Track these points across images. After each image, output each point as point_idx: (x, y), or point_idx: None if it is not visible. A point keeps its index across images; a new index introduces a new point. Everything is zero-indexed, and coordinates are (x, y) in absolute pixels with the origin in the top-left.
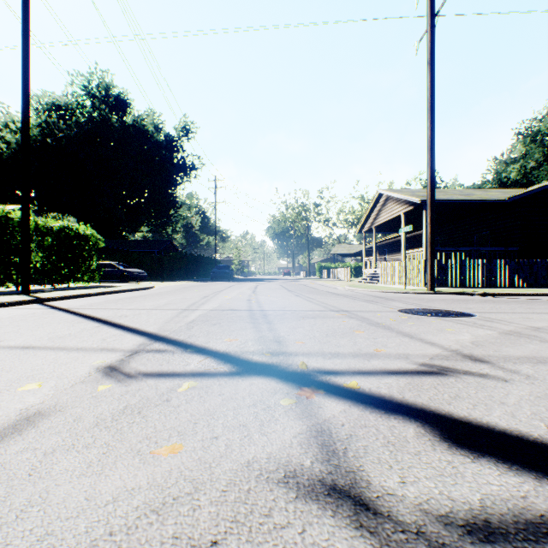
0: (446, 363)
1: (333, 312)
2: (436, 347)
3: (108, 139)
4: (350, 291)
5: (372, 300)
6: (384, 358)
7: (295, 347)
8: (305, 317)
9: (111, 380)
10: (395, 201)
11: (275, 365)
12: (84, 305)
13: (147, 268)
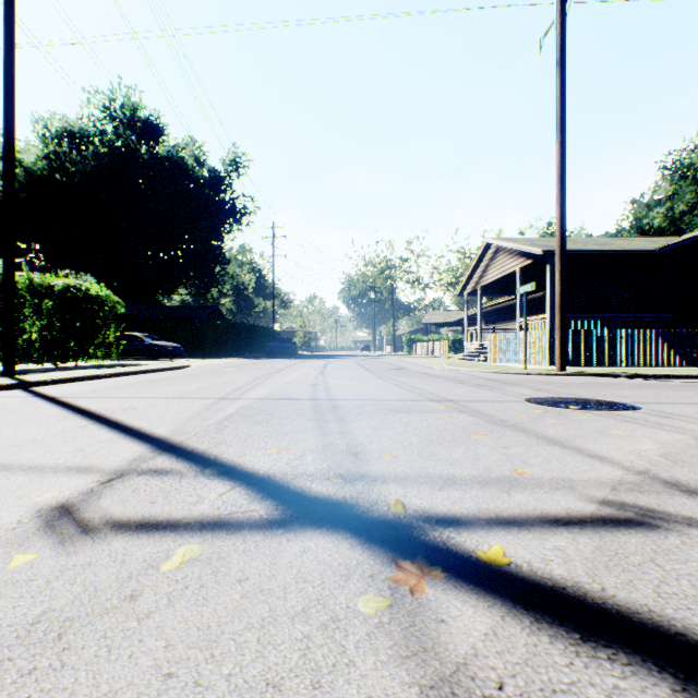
0: (644, 499)
1: (433, 402)
2: (610, 464)
3: (135, 176)
4: (451, 372)
5: (484, 384)
6: (534, 488)
7: (382, 464)
8: (393, 410)
9: (48, 540)
10: (507, 253)
11: (348, 503)
12: (83, 391)
13: (185, 341)
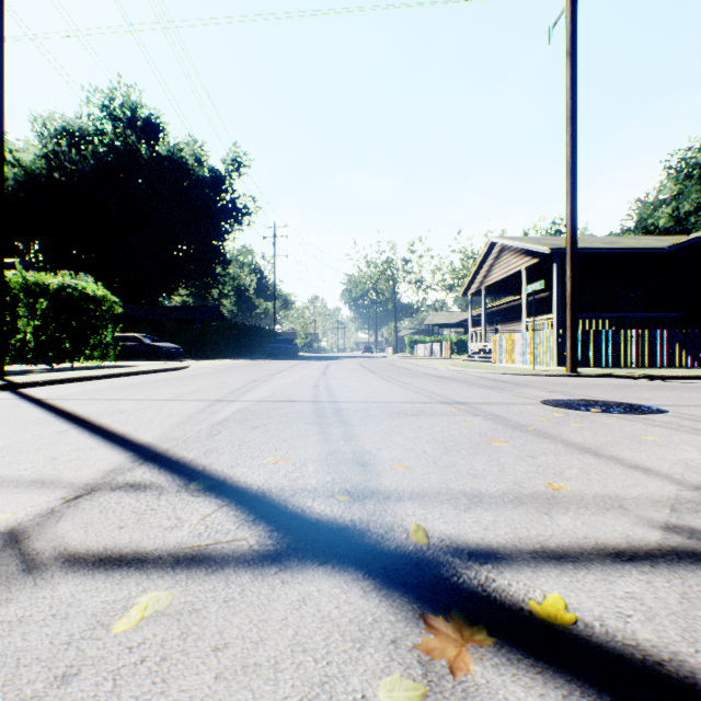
0: None
1: (443, 404)
2: (658, 478)
3: (135, 175)
4: (457, 373)
5: (494, 385)
6: (578, 508)
7: (395, 477)
8: (401, 413)
9: None
10: (513, 252)
11: (358, 528)
12: (73, 393)
13: (185, 342)
